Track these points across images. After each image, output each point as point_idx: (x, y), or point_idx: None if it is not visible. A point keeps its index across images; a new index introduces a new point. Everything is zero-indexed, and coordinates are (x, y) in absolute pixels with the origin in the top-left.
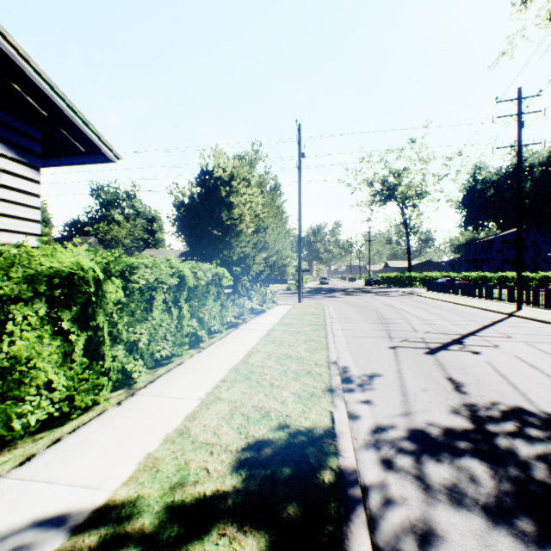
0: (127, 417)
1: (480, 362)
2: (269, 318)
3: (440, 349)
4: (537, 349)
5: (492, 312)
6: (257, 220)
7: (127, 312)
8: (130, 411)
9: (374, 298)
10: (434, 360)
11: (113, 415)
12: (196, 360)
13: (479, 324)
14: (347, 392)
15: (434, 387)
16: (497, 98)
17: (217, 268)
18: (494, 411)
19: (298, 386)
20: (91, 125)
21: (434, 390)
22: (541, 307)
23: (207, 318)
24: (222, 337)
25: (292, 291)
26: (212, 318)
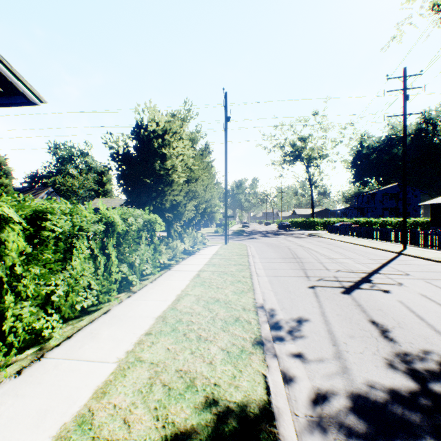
0: (20, 397)
1: (394, 302)
2: (200, 258)
3: (354, 288)
4: (436, 286)
5: (384, 251)
6: (189, 171)
7: (37, 263)
8: (27, 386)
9: (287, 239)
10: (352, 300)
11: (3, 393)
12: (124, 307)
13: (378, 262)
14: (277, 342)
15: (361, 333)
16: (387, 75)
17: (150, 214)
18: (431, 364)
19: (227, 339)
20: (4, 59)
21: (362, 337)
22: (420, 247)
23: (139, 262)
24: (154, 279)
25: (219, 233)
26: (144, 262)
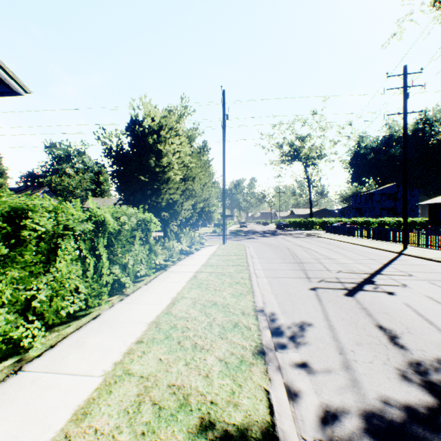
0: None
1: (400, 305)
2: (197, 259)
3: (357, 289)
4: None
5: (384, 251)
6: (185, 169)
7: (15, 265)
8: None
9: (285, 239)
10: (356, 303)
11: None
12: (115, 311)
13: (379, 262)
14: (279, 350)
15: (369, 340)
16: (387, 73)
17: (145, 213)
18: None
19: (225, 348)
20: None
21: (370, 344)
22: (420, 246)
23: (132, 263)
24: (149, 280)
25: (217, 233)
26: (137, 263)
